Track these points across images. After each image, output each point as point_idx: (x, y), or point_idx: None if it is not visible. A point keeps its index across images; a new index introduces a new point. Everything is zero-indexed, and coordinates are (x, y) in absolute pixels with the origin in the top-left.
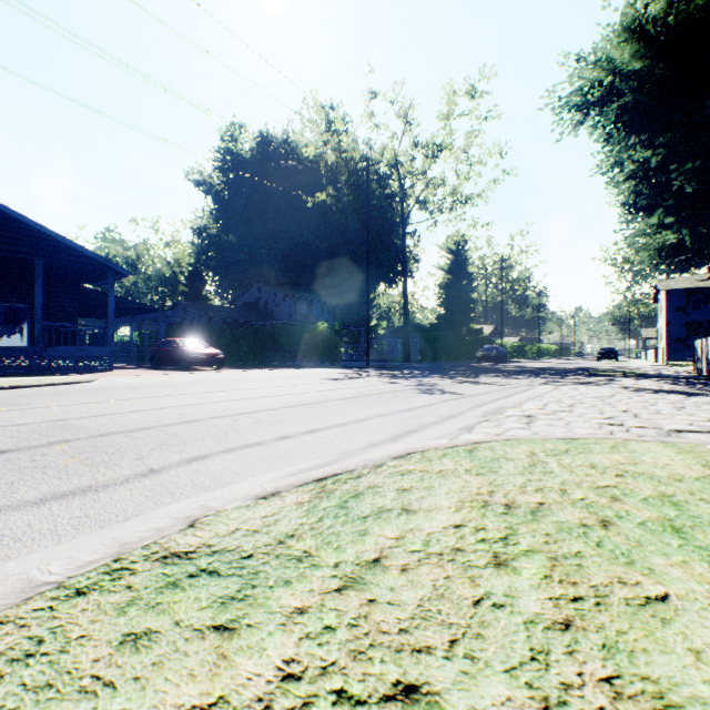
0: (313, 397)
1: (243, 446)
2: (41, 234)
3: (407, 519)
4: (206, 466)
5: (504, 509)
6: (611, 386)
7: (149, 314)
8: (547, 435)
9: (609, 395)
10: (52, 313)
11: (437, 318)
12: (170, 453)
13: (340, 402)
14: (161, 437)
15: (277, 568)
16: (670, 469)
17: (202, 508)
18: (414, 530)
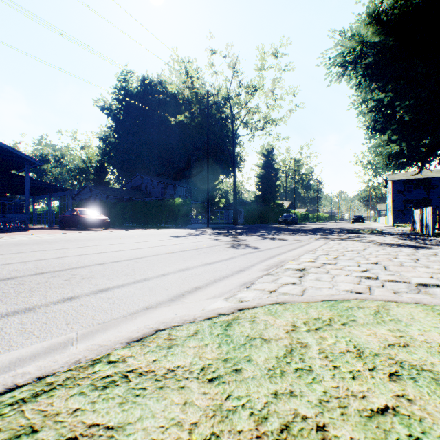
0: (146, 252)
1: (7, 314)
2: None
3: None
4: None
5: None
6: (363, 241)
7: (62, 192)
8: (313, 295)
9: (363, 248)
10: None
11: (255, 197)
12: None
13: (163, 256)
14: None
15: None
16: None
17: None
18: None
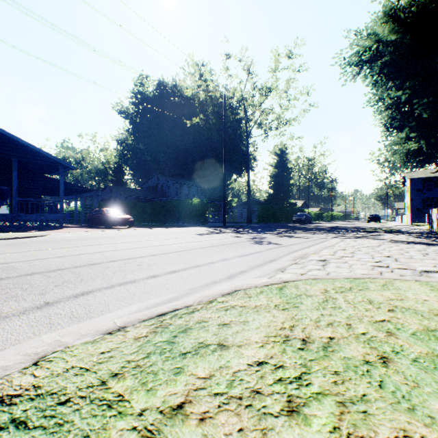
0: (183, 246)
1: (121, 283)
2: (16, 142)
3: (219, 356)
4: (88, 300)
5: (301, 345)
6: (378, 239)
7: (87, 193)
8: (336, 275)
9: (377, 245)
10: (25, 192)
11: (268, 196)
12: (67, 289)
13: (200, 250)
14: (67, 276)
15: (84, 418)
16: (429, 305)
17: (55, 344)
18: (222, 369)
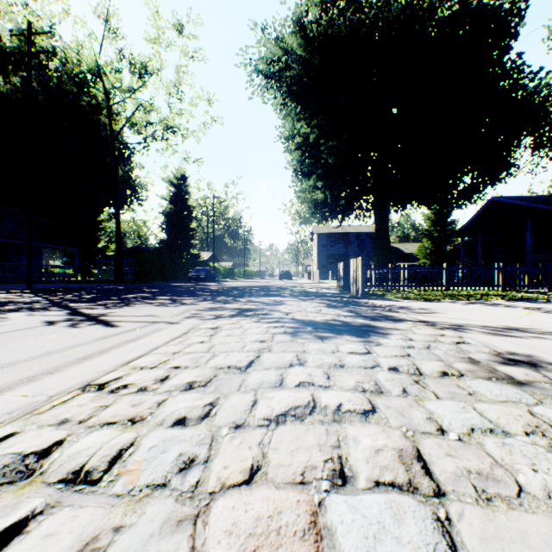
0: None
1: None
2: None
3: None
4: None
5: None
6: (271, 319)
7: None
8: None
9: (250, 360)
10: None
11: (160, 243)
12: None
13: None
14: None
15: None
16: None
17: None
18: None
